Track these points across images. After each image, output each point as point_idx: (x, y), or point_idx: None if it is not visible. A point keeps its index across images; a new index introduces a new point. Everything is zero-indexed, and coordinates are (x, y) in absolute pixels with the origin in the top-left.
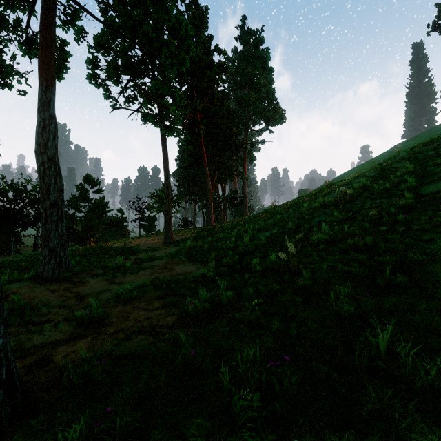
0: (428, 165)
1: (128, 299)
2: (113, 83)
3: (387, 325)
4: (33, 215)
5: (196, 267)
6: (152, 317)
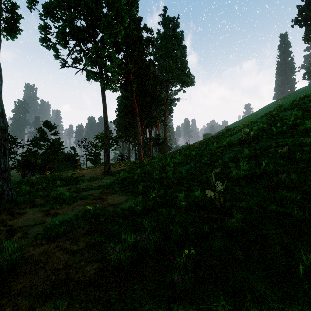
0: None
1: (55, 235)
2: (61, 46)
3: None
4: None
5: (126, 197)
6: (71, 264)
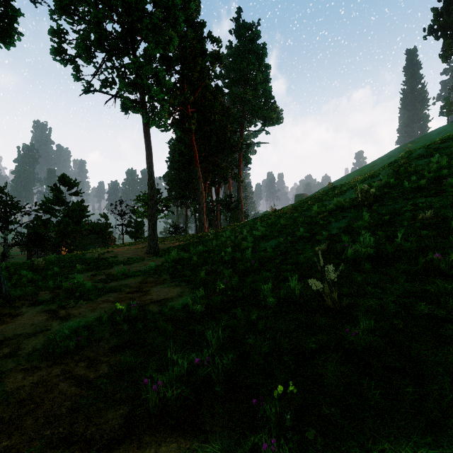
0: None
1: (63, 352)
2: (84, 60)
3: None
4: None
5: (180, 289)
6: (82, 407)
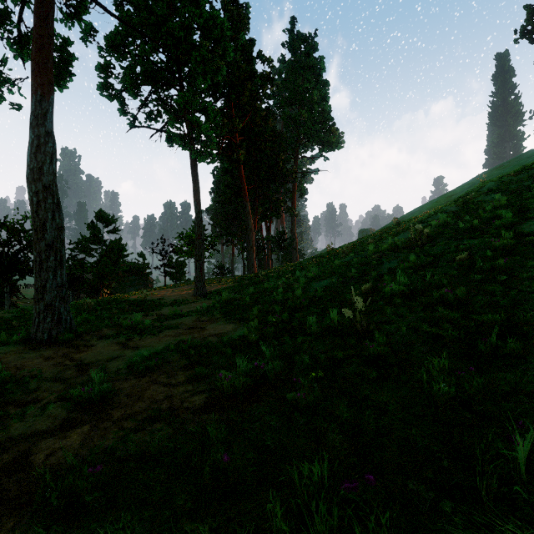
0: (526, 198)
1: (144, 369)
2: (130, 95)
3: (531, 430)
4: (32, 260)
5: (234, 326)
6: (174, 396)
